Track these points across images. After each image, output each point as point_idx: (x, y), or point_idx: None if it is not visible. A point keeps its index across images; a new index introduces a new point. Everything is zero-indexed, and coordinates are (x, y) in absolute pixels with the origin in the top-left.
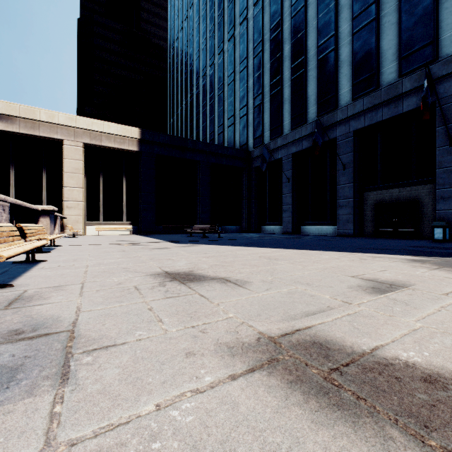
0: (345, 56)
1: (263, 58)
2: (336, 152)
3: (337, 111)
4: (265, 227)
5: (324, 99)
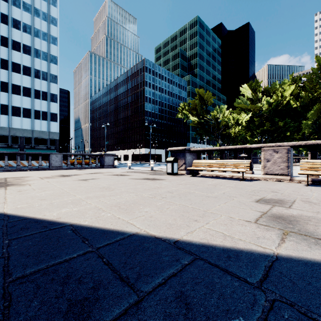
0: None
1: None
2: None
3: None
4: None
5: None
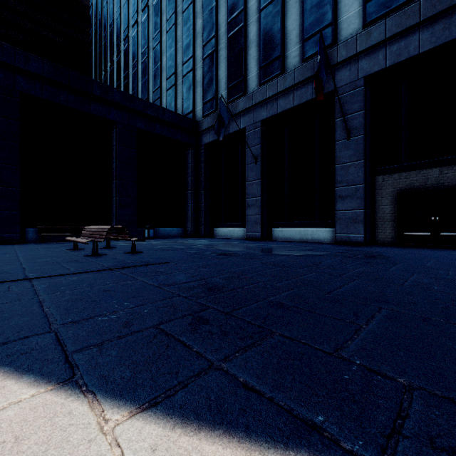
0: None
1: None
2: (341, 108)
3: (337, 47)
4: (219, 230)
5: (314, 31)
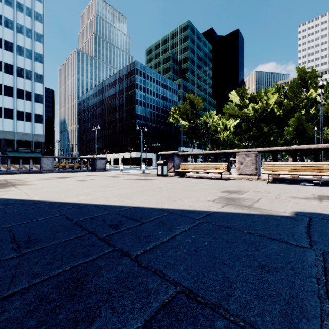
0: None
1: None
2: None
3: None
4: None
5: None
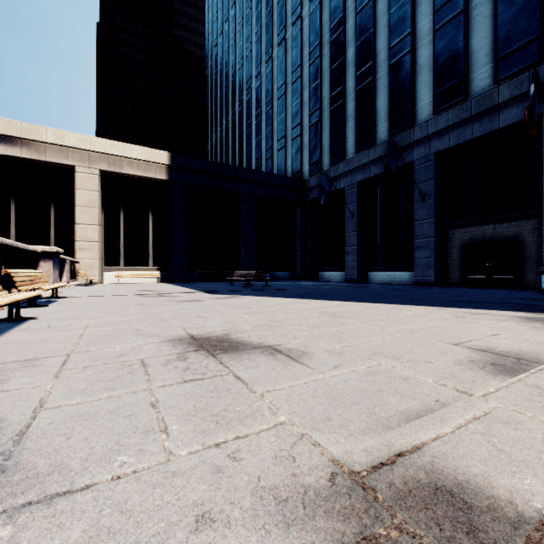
0: (424, 59)
1: (320, 65)
2: (413, 180)
3: (414, 129)
4: (323, 274)
5: (398, 113)
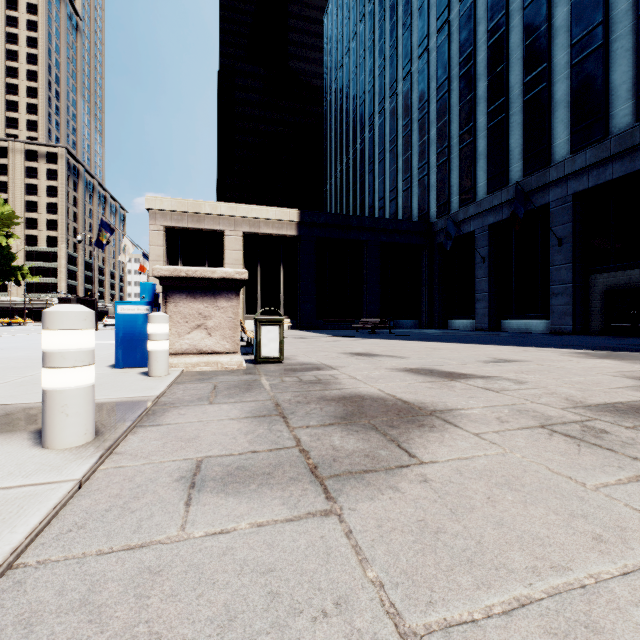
0: (560, 95)
1: (449, 100)
2: (547, 224)
3: (549, 169)
4: (452, 322)
5: (532, 152)
